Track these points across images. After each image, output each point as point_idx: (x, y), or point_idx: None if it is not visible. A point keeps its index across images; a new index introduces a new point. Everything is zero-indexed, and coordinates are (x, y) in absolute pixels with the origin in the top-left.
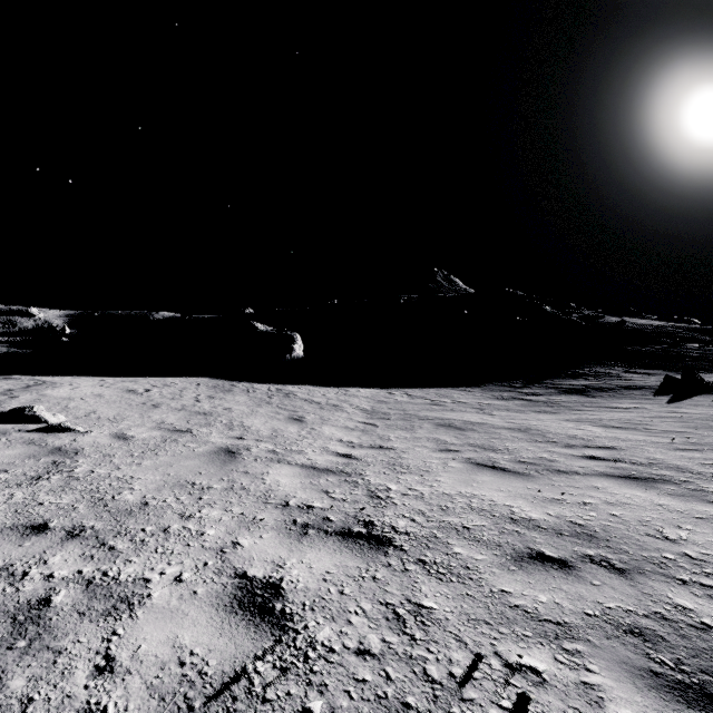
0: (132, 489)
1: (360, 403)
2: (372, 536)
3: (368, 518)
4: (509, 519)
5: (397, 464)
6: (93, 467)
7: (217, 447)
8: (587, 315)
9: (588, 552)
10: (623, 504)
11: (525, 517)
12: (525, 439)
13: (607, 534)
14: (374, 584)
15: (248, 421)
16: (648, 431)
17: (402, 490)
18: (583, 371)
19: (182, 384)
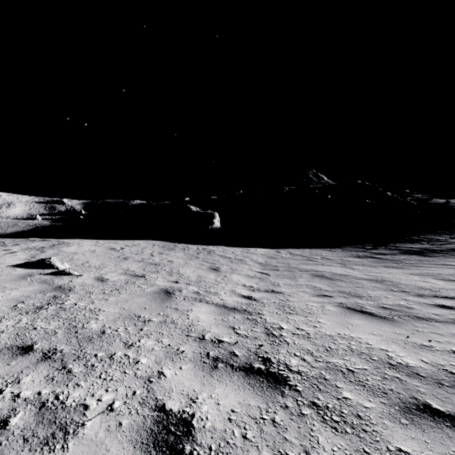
0: (97, 319)
1: (257, 258)
2: (270, 373)
3: (266, 355)
4: (388, 364)
5: (285, 305)
6: (77, 301)
7: (160, 288)
8: (419, 198)
9: None
10: None
11: (402, 363)
12: (382, 288)
13: None
14: (274, 429)
15: (183, 270)
16: None
17: (292, 329)
18: (418, 238)
19: (144, 245)
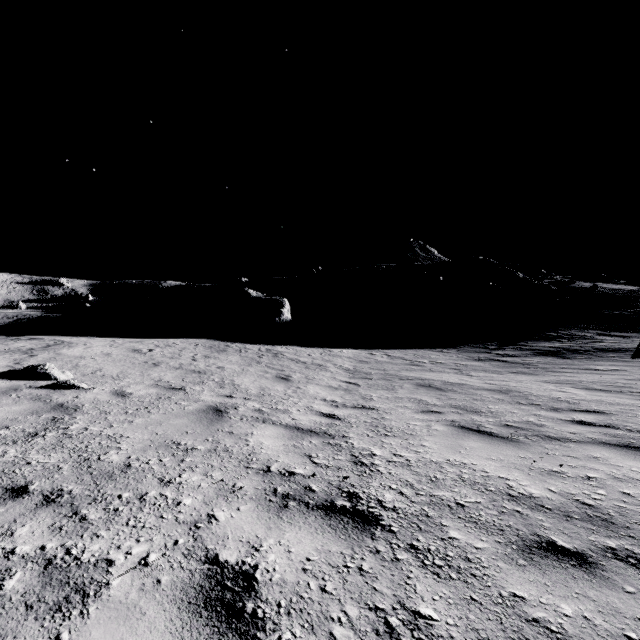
0: (118, 449)
1: (343, 363)
2: (357, 512)
3: (352, 489)
4: (507, 495)
5: (380, 425)
6: (87, 424)
7: (207, 405)
8: (558, 281)
9: (608, 543)
10: (633, 479)
11: (524, 493)
12: (507, 401)
13: (625, 519)
14: (361, 578)
15: (239, 380)
16: (635, 395)
17: (387, 456)
18: (556, 334)
19: (182, 345)
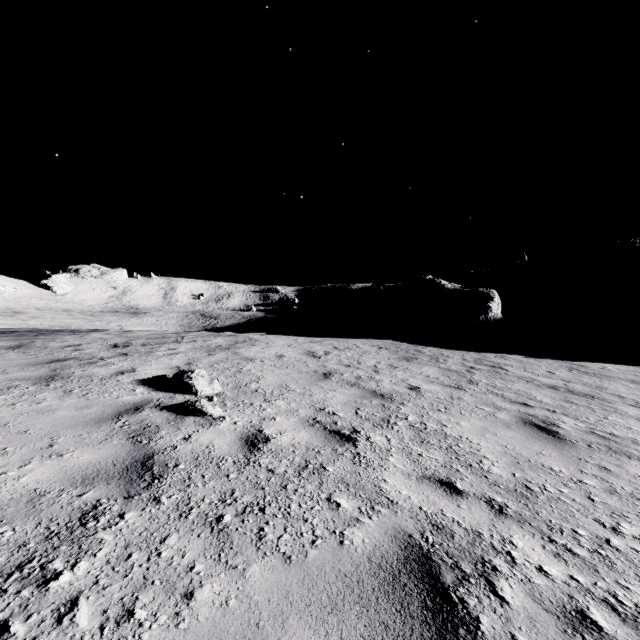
0: None
1: (635, 395)
2: None
3: None
4: None
5: None
6: (102, 569)
7: (398, 535)
8: None
9: None
10: None
11: None
12: None
13: None
14: None
15: (451, 422)
16: None
17: None
18: None
19: (362, 347)
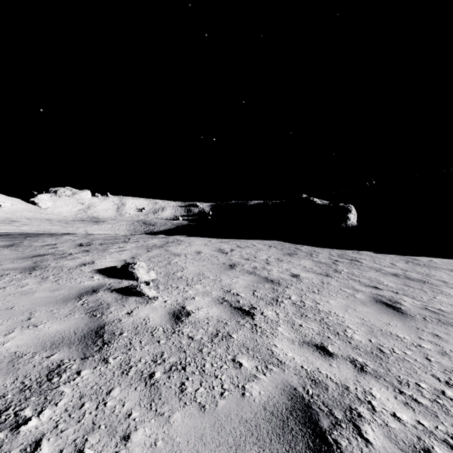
0: None
1: None
2: None
3: None
4: None
5: None
6: (61, 416)
7: (286, 388)
8: None
9: None
10: None
11: None
12: None
13: None
14: None
15: (322, 301)
16: None
17: None
18: None
19: (258, 246)
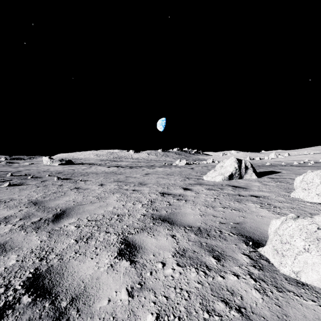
0: None
1: None
2: (31, 286)
3: None
4: None
5: None
6: None
7: None
8: None
9: None
10: None
11: None
12: None
13: None
14: (80, 250)
15: None
16: None
17: None
18: None
19: None
